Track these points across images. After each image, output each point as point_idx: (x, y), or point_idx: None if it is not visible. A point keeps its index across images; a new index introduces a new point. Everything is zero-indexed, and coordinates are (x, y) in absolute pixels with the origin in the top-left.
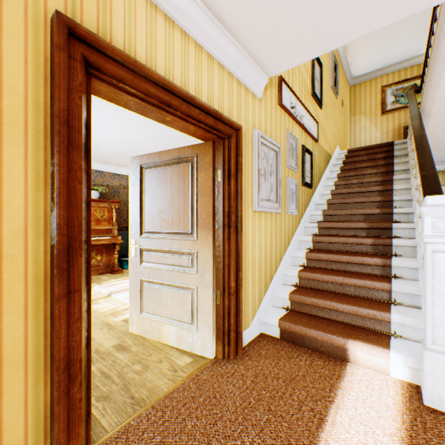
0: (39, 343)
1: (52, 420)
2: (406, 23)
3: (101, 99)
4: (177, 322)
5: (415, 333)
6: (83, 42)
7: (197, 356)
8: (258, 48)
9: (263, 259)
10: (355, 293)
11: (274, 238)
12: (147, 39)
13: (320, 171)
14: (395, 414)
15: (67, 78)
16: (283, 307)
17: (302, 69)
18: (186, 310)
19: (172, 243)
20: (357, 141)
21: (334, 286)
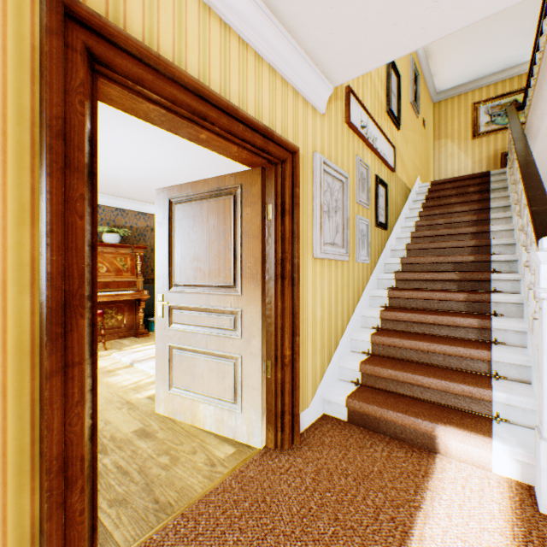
0: (24, 437)
1: (42, 541)
2: (505, 23)
3: (120, 116)
4: (216, 400)
5: (524, 416)
6: (86, 26)
7: (242, 445)
8: (320, 47)
9: (327, 319)
10: (445, 364)
11: (340, 293)
12: (174, 30)
13: (397, 208)
14: (503, 525)
15: (62, 75)
16: (352, 381)
17: (375, 79)
18: (228, 385)
19: (209, 298)
20: (442, 172)
21: (417, 354)
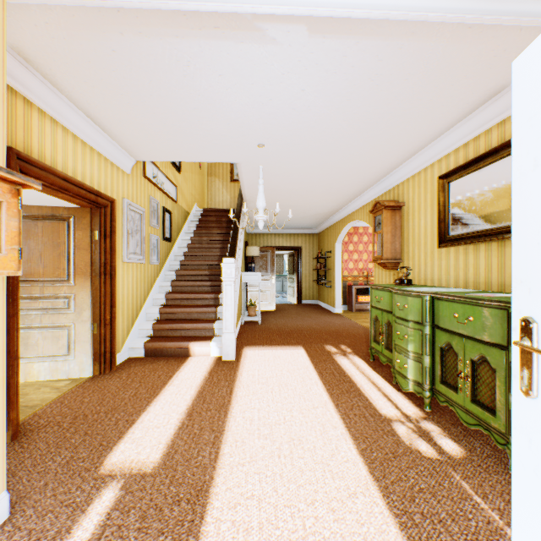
0: None
1: None
2: None
3: None
4: (51, 358)
5: None
6: (21, 159)
7: (76, 378)
8: (130, 147)
9: (131, 299)
10: (198, 318)
11: (140, 284)
12: (52, 146)
13: (179, 227)
14: (208, 366)
15: None
16: (148, 336)
17: None
18: (63, 345)
19: (44, 289)
20: (213, 199)
21: (185, 315)
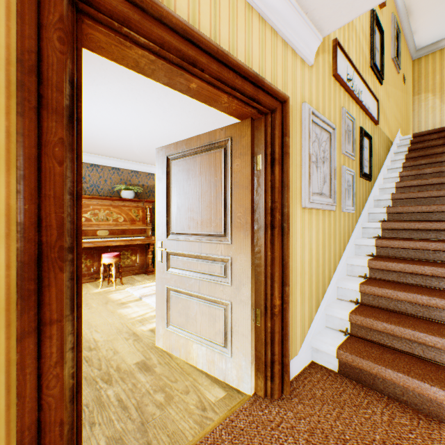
0: None
1: None
2: None
3: (129, 89)
4: (207, 342)
5: None
6: None
7: (232, 389)
8: None
9: (314, 267)
10: None
11: (327, 242)
12: None
13: (379, 160)
14: None
15: (36, 4)
16: (340, 330)
17: (360, 35)
18: (218, 329)
19: (201, 246)
20: (422, 125)
21: (413, 308)
